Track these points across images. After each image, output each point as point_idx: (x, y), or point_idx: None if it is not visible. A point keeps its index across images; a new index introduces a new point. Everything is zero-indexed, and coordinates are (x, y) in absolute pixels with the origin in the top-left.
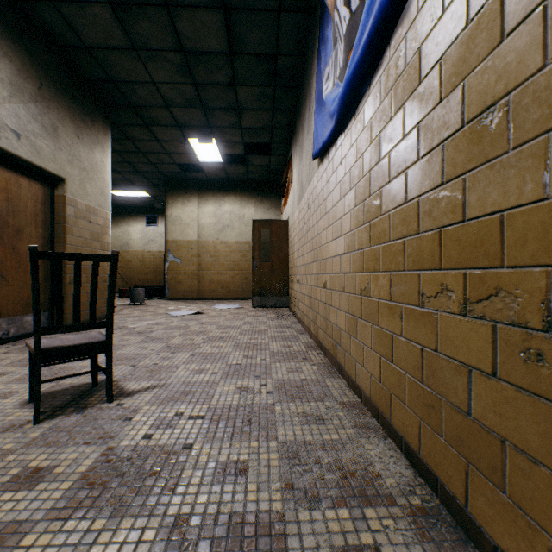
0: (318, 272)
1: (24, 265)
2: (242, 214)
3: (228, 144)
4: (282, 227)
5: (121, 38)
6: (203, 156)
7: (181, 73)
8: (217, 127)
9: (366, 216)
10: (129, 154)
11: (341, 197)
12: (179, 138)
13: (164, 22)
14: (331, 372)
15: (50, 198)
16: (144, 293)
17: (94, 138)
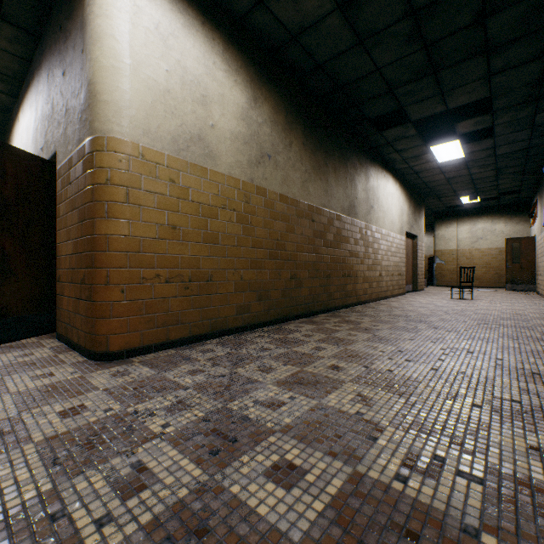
0: None
1: (409, 268)
2: (493, 229)
3: (486, 195)
4: (529, 241)
5: (444, 183)
6: (466, 201)
7: (467, 183)
8: (481, 191)
9: None
10: None
11: None
12: (454, 199)
13: (466, 177)
14: None
15: (412, 244)
16: (425, 281)
17: (421, 215)
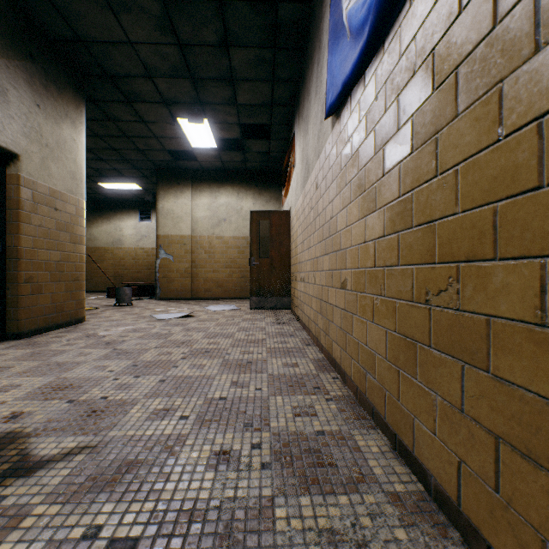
0: (332, 268)
1: None
2: (240, 207)
3: (222, 126)
4: (283, 218)
5: None
6: (196, 141)
7: (162, 29)
8: (209, 103)
9: (446, 157)
10: (114, 139)
11: (376, 151)
12: (167, 118)
13: None
14: (359, 415)
15: None
16: (131, 293)
17: (61, 110)
